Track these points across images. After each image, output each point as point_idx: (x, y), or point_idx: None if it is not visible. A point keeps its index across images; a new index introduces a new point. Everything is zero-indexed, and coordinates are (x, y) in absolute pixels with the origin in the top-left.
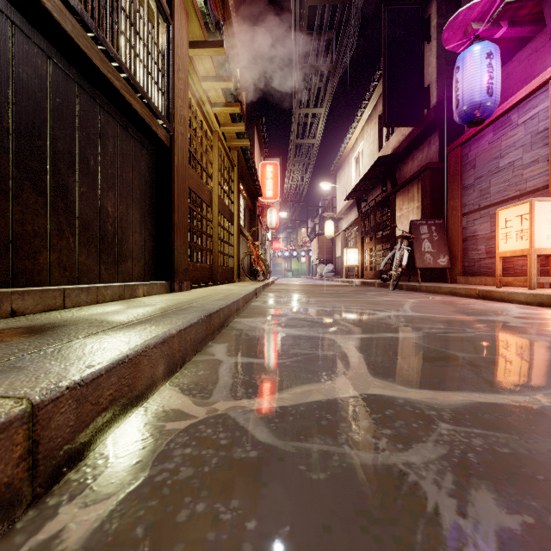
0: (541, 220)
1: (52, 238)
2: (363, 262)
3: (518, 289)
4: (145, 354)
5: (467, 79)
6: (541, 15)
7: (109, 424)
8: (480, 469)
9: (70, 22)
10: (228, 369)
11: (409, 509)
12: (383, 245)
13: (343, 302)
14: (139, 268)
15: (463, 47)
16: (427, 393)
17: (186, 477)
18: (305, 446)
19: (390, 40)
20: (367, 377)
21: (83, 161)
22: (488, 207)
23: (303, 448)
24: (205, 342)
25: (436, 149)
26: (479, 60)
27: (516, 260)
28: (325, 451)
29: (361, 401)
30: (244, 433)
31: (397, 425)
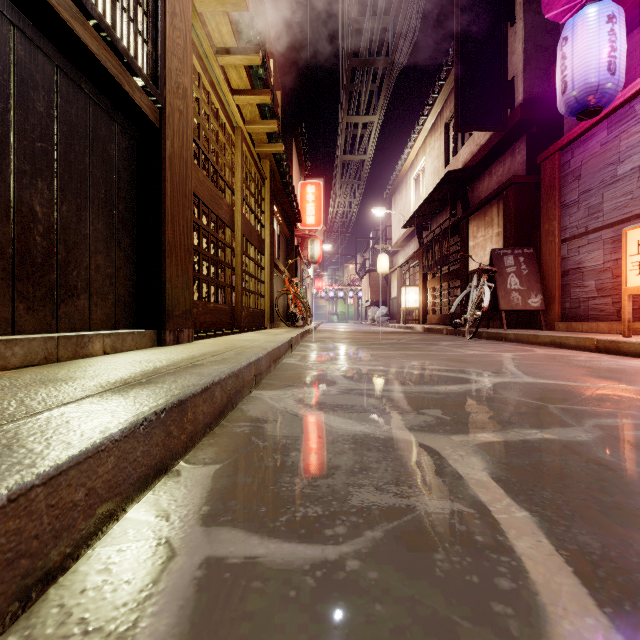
0: None
1: None
2: (425, 303)
3: None
4: None
5: (579, 53)
6: None
7: None
8: None
9: None
10: (171, 614)
11: None
12: (449, 283)
13: (413, 358)
14: (105, 308)
15: (569, 15)
16: None
17: None
18: None
19: (464, 22)
20: None
21: None
22: (600, 229)
23: None
24: (162, 468)
25: (523, 159)
26: (597, 26)
27: None
28: None
29: None
30: None
31: None
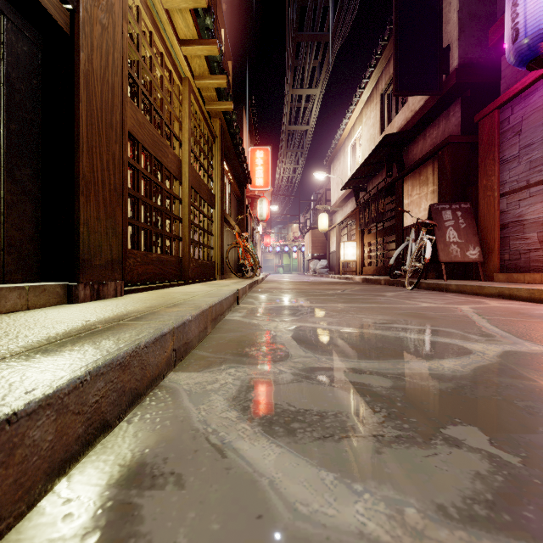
0: None
1: None
2: (362, 256)
3: None
4: None
5: None
6: None
7: None
8: None
9: None
10: None
11: None
12: (383, 239)
13: (369, 312)
14: None
15: None
16: None
17: None
18: None
19: None
20: None
21: None
22: None
23: None
24: None
25: (458, 121)
26: None
27: None
28: None
29: None
30: None
31: None
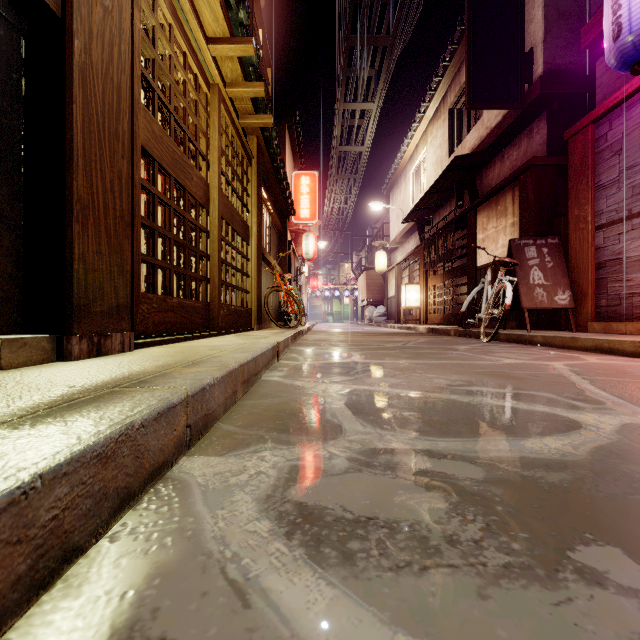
0: None
1: None
2: (427, 302)
3: None
4: None
5: None
6: None
7: None
8: None
9: None
10: None
11: None
12: (452, 281)
13: (440, 371)
14: None
15: None
16: None
17: None
18: None
19: None
20: None
21: None
22: None
23: None
24: None
25: (543, 139)
26: None
27: None
28: None
29: None
30: None
31: None
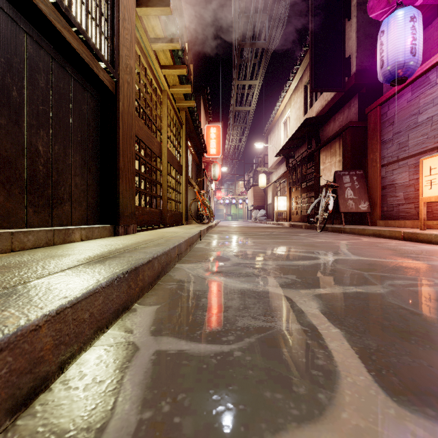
0: None
1: None
2: (291, 207)
3: None
4: None
5: (391, 41)
6: None
7: None
8: None
9: None
10: (140, 374)
11: None
12: (307, 194)
13: (281, 244)
14: (81, 211)
15: (386, 15)
16: None
17: None
18: None
19: (316, 18)
20: (383, 403)
21: (1, 90)
22: (406, 158)
23: None
24: (126, 306)
25: (356, 110)
26: (404, 23)
27: (435, 205)
28: None
29: None
30: None
31: None
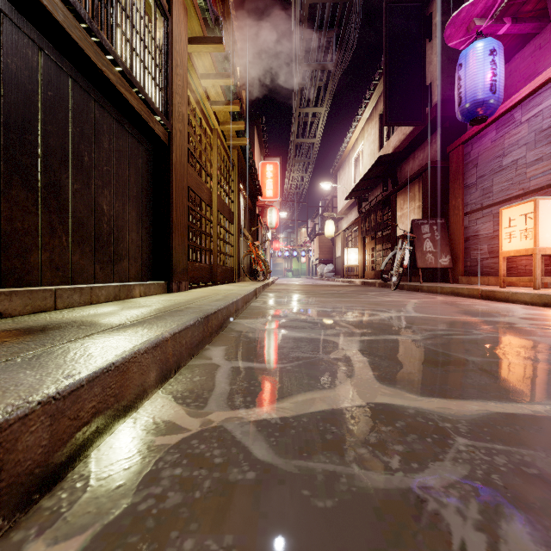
0: (545, 219)
1: (43, 236)
2: (364, 262)
3: (523, 289)
4: (135, 360)
5: (469, 76)
6: (544, 11)
7: (92, 440)
8: (508, 495)
9: (61, 12)
10: (225, 375)
11: (431, 547)
12: (384, 245)
13: (344, 303)
14: (136, 267)
15: (466, 44)
16: (439, 402)
17: (174, 505)
18: (308, 465)
19: (391, 38)
20: (373, 384)
21: (77, 157)
22: (491, 206)
23: (307, 468)
24: (202, 345)
25: (438, 148)
26: (483, 57)
27: (520, 260)
28: (332, 472)
29: (368, 411)
30: (241, 449)
31: (409, 440)
